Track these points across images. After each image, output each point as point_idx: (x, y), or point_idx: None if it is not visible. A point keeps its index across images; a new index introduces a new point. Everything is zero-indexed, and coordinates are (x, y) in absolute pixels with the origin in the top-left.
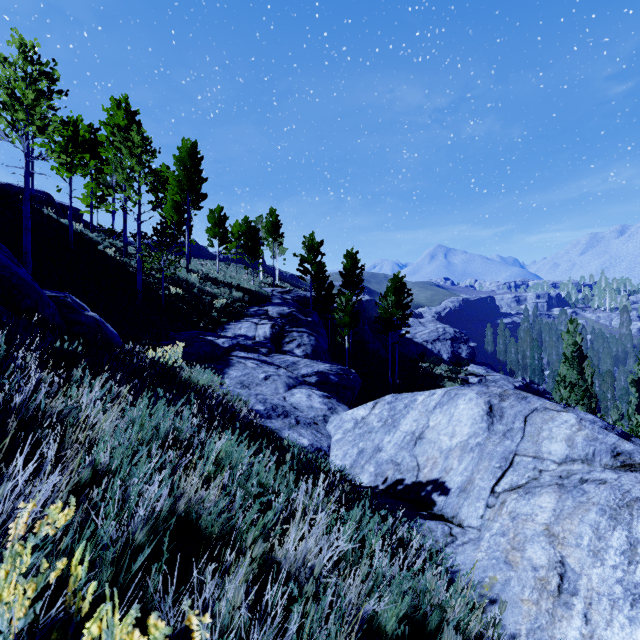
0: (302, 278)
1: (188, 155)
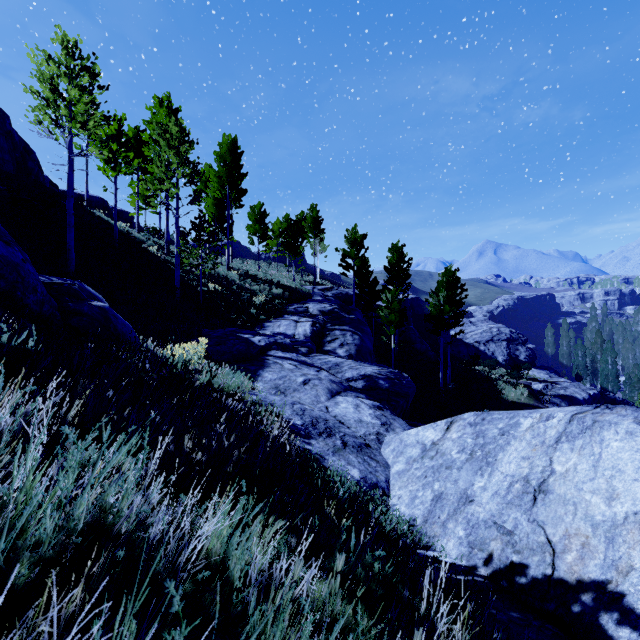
0: (344, 274)
1: (228, 150)
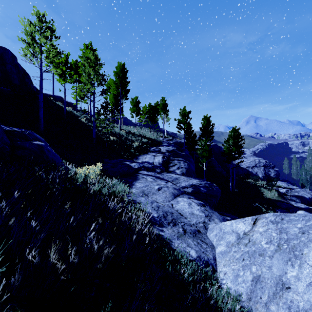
0: (179, 132)
1: (120, 70)
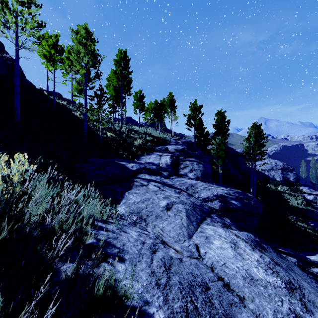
0: (189, 129)
1: (121, 58)
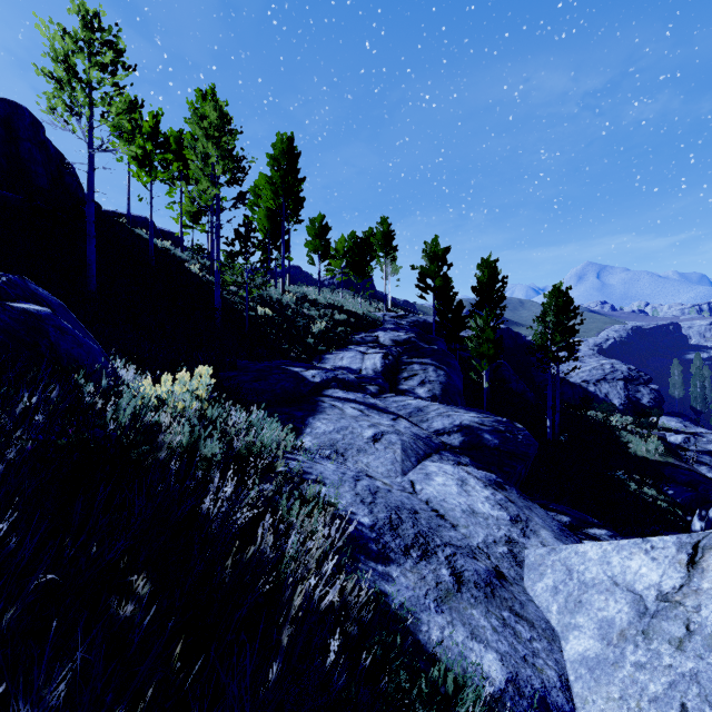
0: (422, 297)
1: (283, 151)
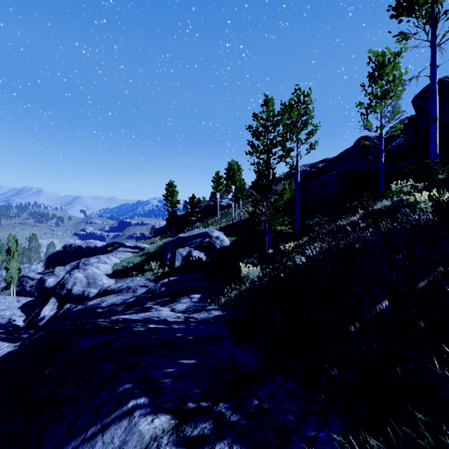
0: None
1: None
